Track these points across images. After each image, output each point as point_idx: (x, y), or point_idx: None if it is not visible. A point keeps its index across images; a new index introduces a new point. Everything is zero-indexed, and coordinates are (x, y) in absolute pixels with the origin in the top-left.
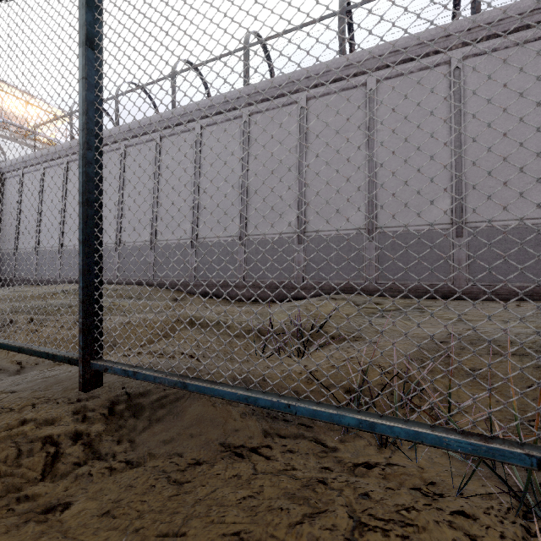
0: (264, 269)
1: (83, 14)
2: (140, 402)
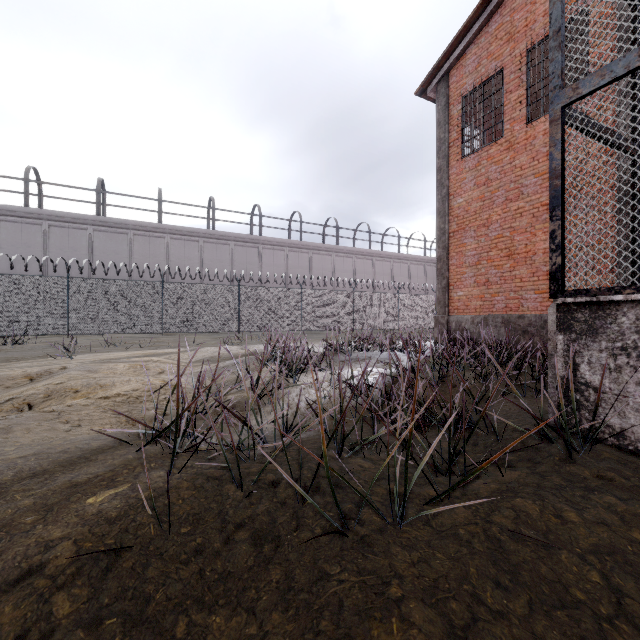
0: None
1: None
2: None
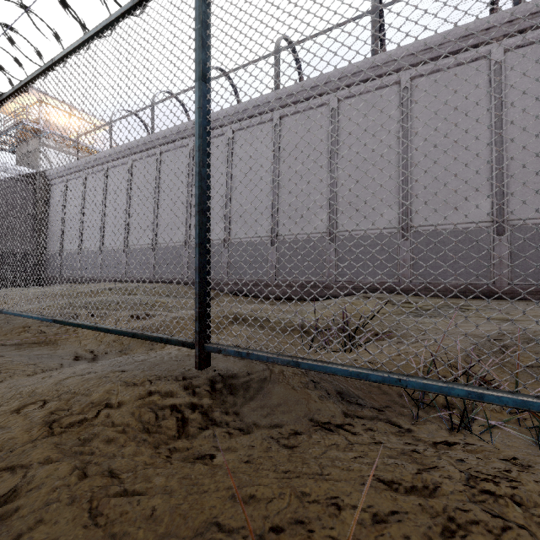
0: (373, 266)
1: (198, 54)
2: (233, 383)
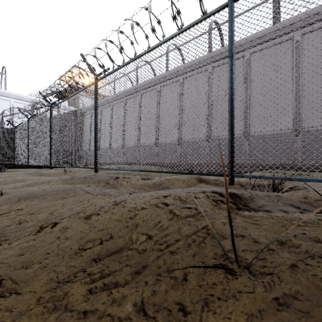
0: None
1: (231, 46)
2: (238, 196)
